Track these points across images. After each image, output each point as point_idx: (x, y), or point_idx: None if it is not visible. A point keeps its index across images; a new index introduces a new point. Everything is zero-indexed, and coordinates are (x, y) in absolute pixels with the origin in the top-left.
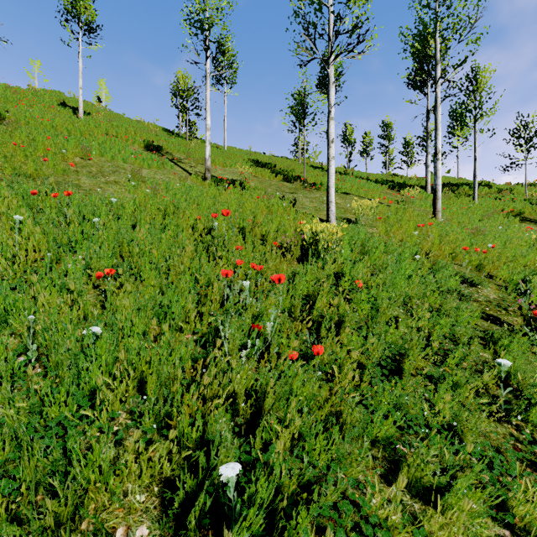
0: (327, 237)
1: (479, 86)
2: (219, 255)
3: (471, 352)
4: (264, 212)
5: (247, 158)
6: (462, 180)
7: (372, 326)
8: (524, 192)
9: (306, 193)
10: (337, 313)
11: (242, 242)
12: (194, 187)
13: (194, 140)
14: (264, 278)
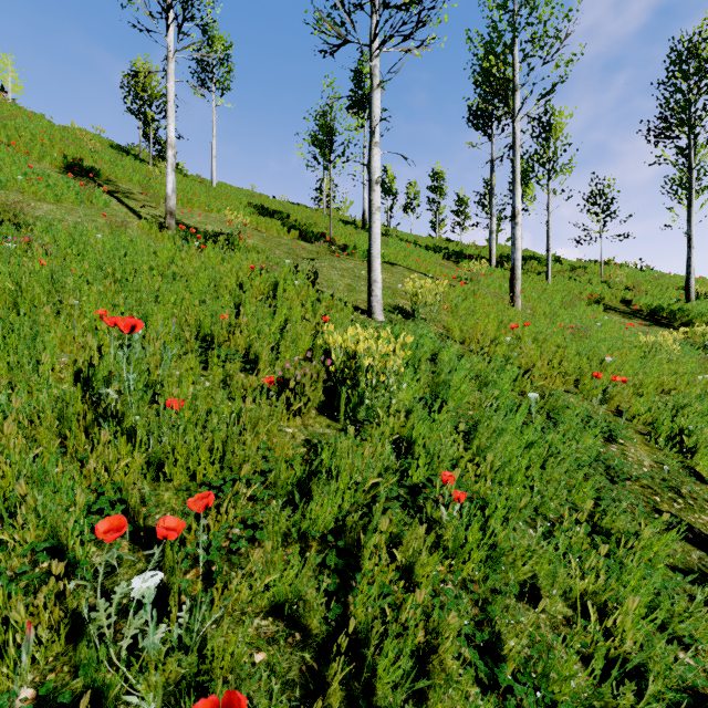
0: (378, 363)
1: (554, 133)
2: (103, 441)
3: (705, 665)
4: (260, 297)
5: (246, 201)
6: (529, 253)
7: (495, 613)
8: (599, 272)
9: (334, 260)
10: (423, 625)
11: (198, 370)
12: (138, 242)
13: (162, 167)
14: (237, 477)
